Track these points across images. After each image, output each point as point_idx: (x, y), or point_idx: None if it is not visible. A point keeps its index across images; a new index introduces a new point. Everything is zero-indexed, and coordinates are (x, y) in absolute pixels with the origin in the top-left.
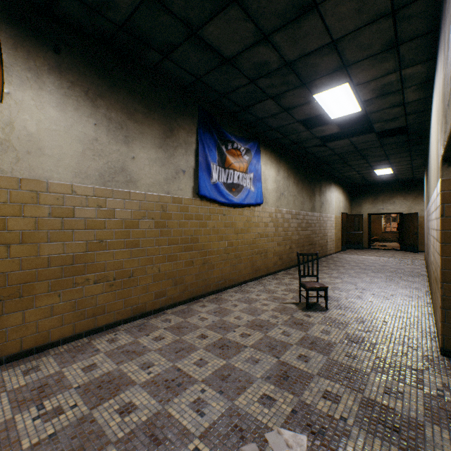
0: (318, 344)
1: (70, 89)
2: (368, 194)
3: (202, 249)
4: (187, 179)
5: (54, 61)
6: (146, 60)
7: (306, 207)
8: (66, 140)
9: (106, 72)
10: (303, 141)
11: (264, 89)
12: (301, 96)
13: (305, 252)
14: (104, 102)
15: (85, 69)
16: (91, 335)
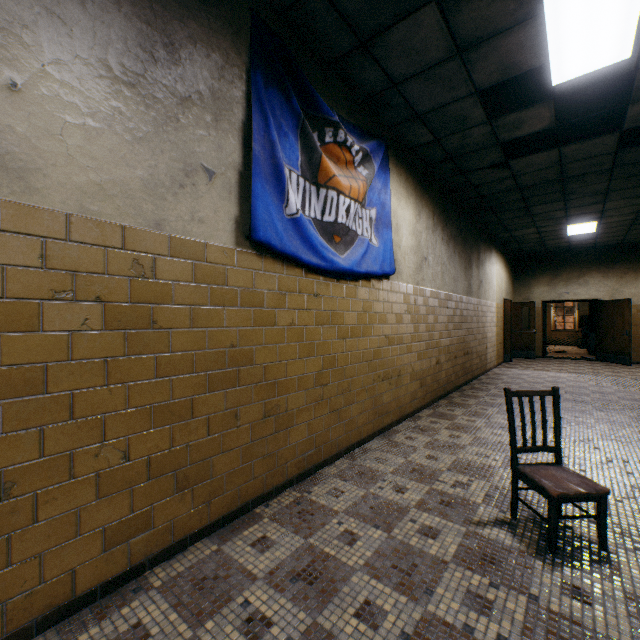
0: None
1: None
2: (542, 270)
3: (262, 381)
4: (218, 195)
5: None
6: None
7: (459, 287)
8: None
9: None
10: (468, 155)
11: None
12: None
13: (458, 369)
14: None
15: None
16: None
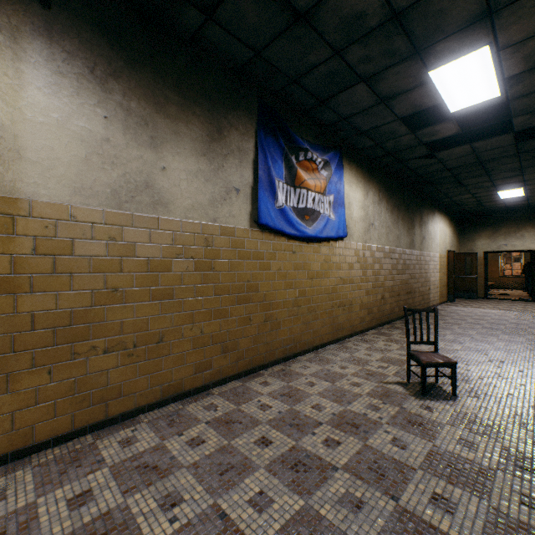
0: (460, 471)
1: (66, 62)
2: (484, 226)
3: (263, 301)
4: (241, 201)
5: (41, 19)
6: (181, 26)
7: (402, 243)
8: (60, 139)
9: (122, 42)
10: (402, 151)
11: (354, 65)
12: (410, 74)
13: (401, 303)
14: (119, 85)
15: (90, 34)
16: (100, 429)
